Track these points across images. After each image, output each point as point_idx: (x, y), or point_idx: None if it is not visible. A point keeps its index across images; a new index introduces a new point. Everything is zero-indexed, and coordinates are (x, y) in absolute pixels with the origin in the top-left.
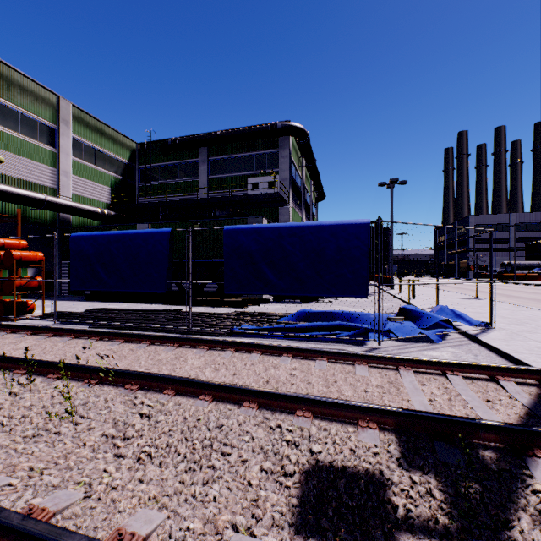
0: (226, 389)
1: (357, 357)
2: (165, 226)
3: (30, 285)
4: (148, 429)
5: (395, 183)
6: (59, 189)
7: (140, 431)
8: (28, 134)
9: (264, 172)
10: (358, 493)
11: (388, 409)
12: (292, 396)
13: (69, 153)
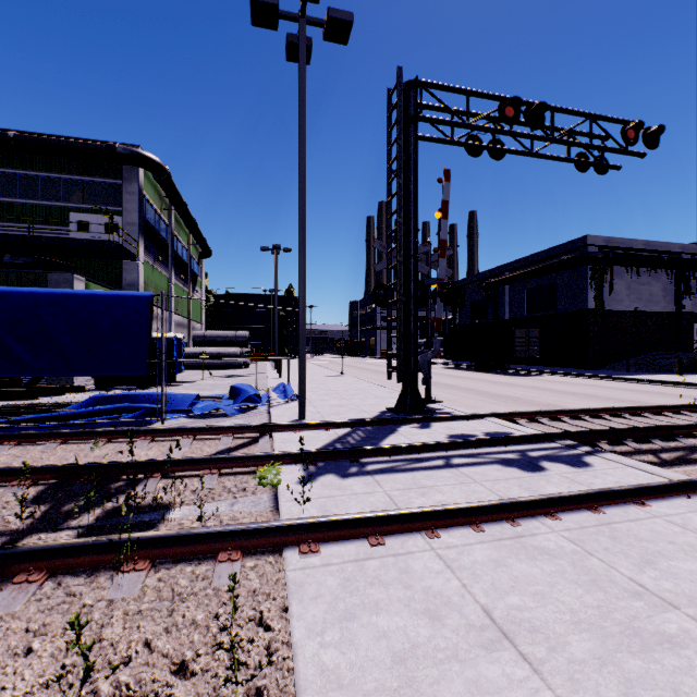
0: None
1: (100, 434)
2: None
3: None
4: None
5: (279, 250)
6: None
7: None
8: None
9: (98, 208)
10: None
11: (49, 467)
12: None
13: None
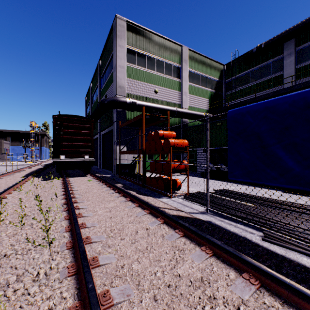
0: None
1: None
2: None
3: (179, 167)
4: None
5: None
6: (182, 104)
7: None
8: (167, 74)
9: None
10: None
11: None
12: None
13: (187, 80)
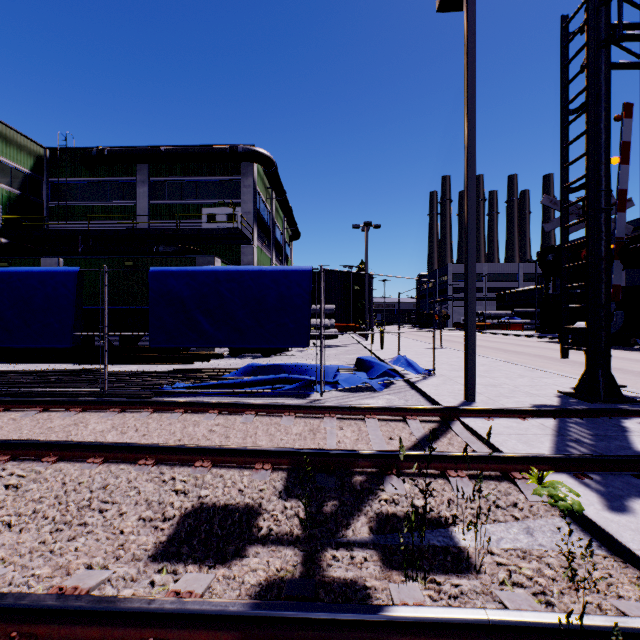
0: (121, 449)
1: (286, 408)
2: (84, 263)
3: None
4: (12, 499)
5: (369, 226)
6: None
7: (1, 502)
8: None
9: (222, 201)
10: (230, 523)
11: (284, 450)
12: (194, 448)
13: None
